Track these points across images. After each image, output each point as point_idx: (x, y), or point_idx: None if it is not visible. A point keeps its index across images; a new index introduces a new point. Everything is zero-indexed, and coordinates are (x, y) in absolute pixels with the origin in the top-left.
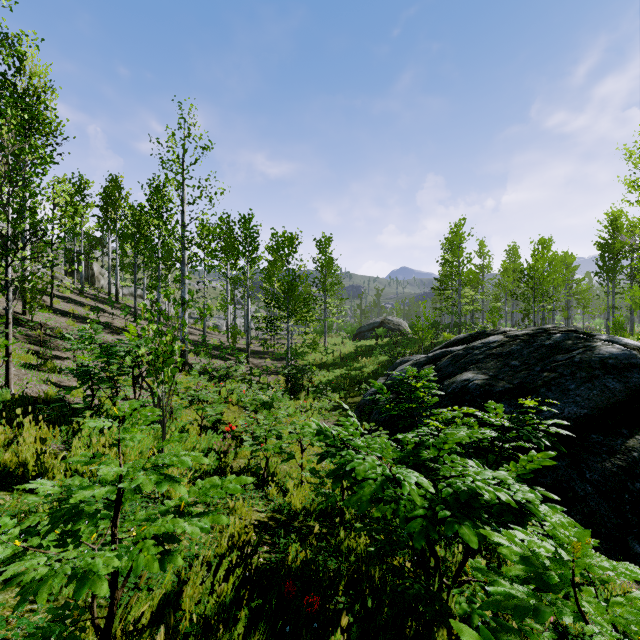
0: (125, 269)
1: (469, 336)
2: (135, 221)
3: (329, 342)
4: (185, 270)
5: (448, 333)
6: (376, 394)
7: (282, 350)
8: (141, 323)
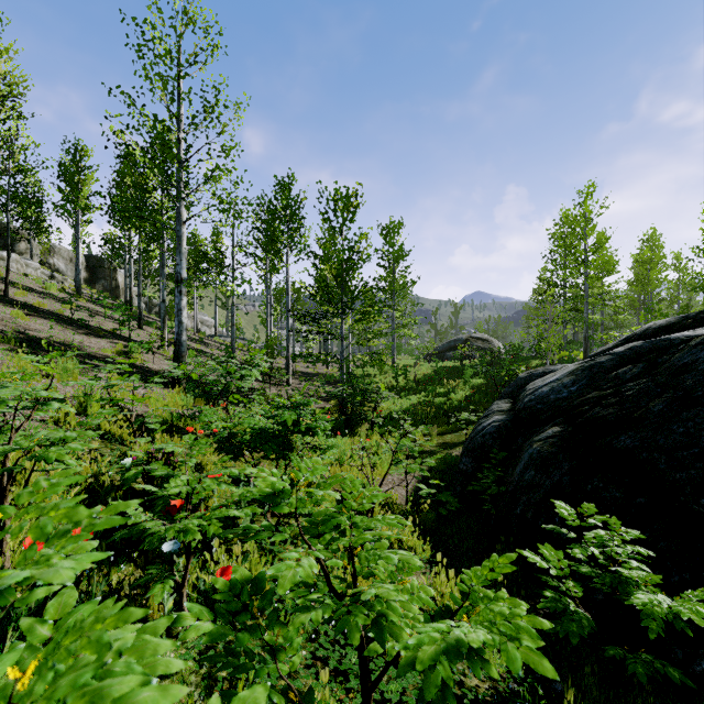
0: (151, 278)
1: (684, 319)
2: (137, 191)
3: (398, 364)
4: (181, 231)
5: (564, 350)
6: (510, 426)
7: (337, 373)
8: (148, 331)
